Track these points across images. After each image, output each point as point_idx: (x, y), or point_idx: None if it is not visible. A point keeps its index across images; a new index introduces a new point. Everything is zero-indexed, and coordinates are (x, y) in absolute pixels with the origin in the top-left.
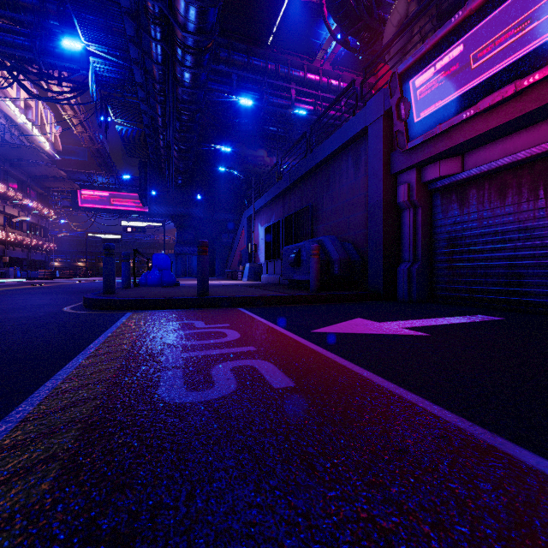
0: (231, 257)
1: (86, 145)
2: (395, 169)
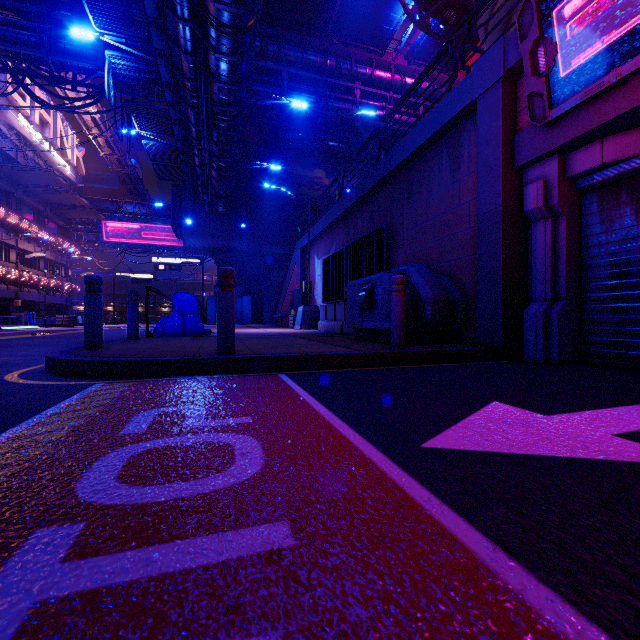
0: (281, 299)
1: (115, 170)
2: (521, 160)
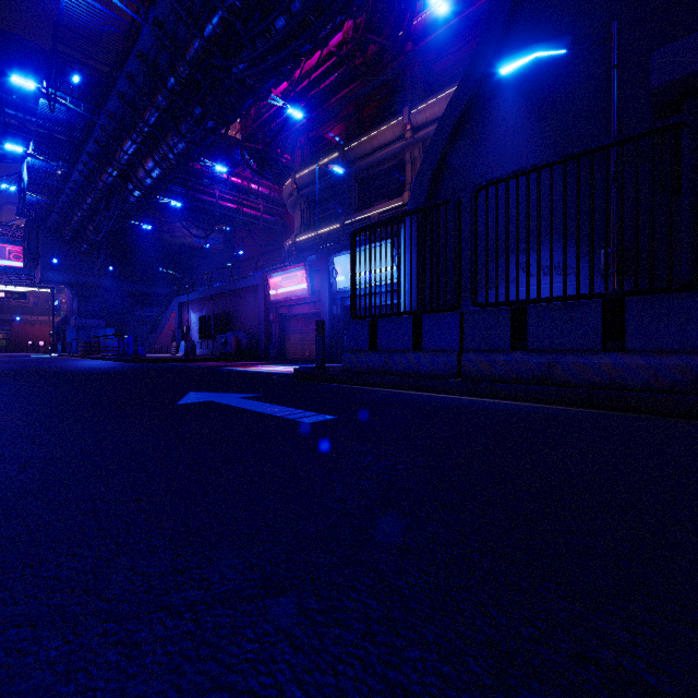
0: (157, 334)
1: None
2: (268, 307)
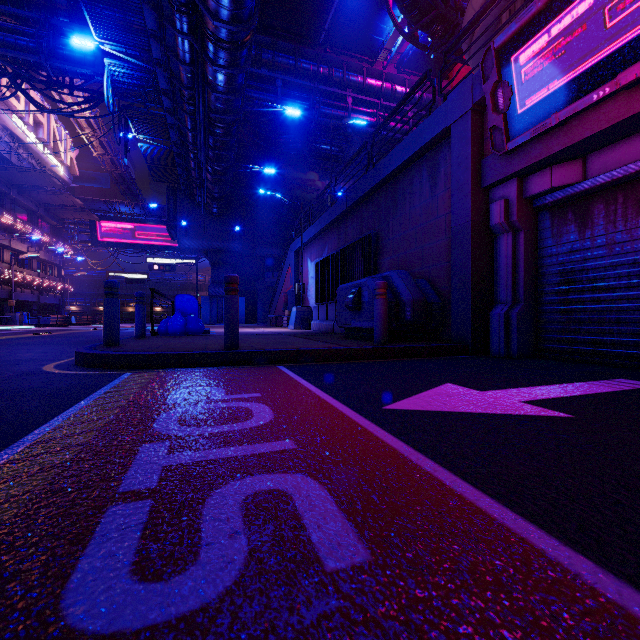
0: (275, 299)
1: (108, 170)
2: (487, 181)
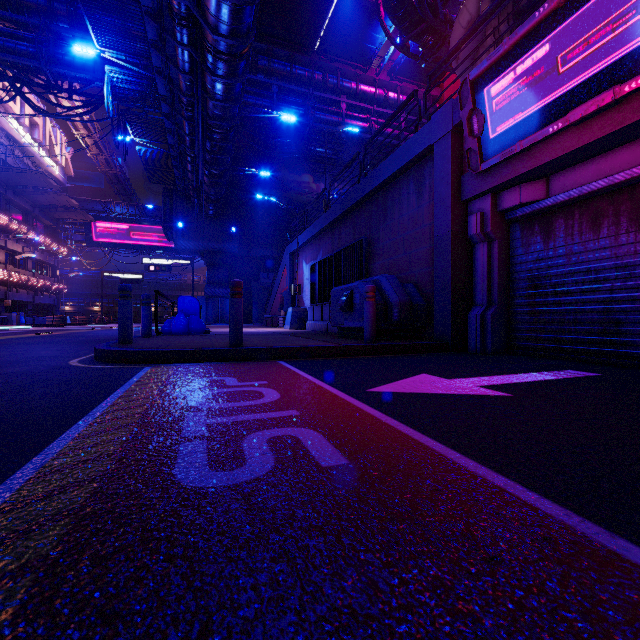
0: (271, 300)
1: (102, 170)
2: (465, 196)
